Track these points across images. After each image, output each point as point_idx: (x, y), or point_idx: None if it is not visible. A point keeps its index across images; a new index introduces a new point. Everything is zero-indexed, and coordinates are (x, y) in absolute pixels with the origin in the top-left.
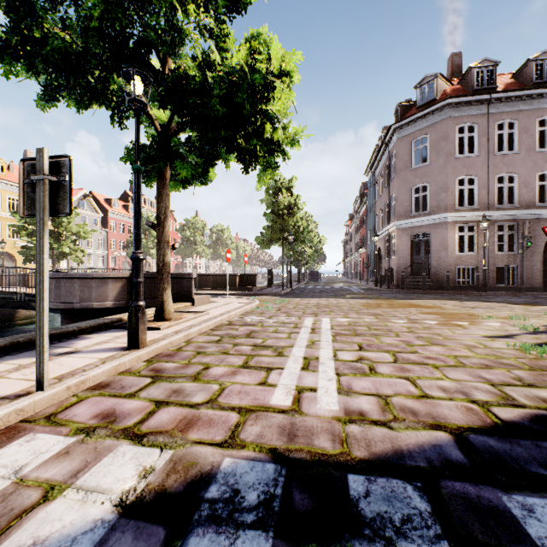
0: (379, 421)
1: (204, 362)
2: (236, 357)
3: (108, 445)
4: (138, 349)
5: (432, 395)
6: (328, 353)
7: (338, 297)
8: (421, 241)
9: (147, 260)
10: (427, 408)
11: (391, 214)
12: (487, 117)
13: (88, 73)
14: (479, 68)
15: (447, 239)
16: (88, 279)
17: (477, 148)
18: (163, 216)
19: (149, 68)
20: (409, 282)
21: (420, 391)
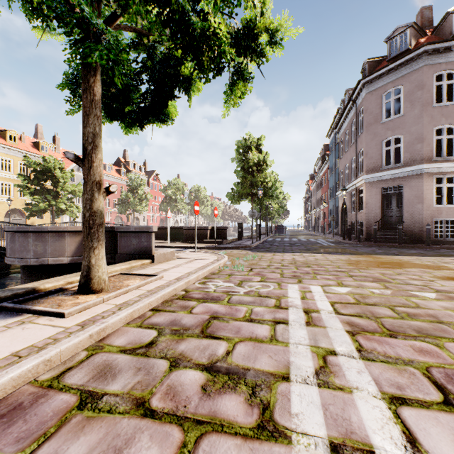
0: None
1: None
2: (155, 437)
3: None
4: None
5: None
6: (384, 420)
7: (311, 251)
8: (393, 194)
9: (136, 215)
10: None
11: (358, 169)
12: None
13: None
14: None
15: (423, 191)
16: (43, 232)
17: None
18: (90, 146)
19: None
20: (380, 235)
21: None
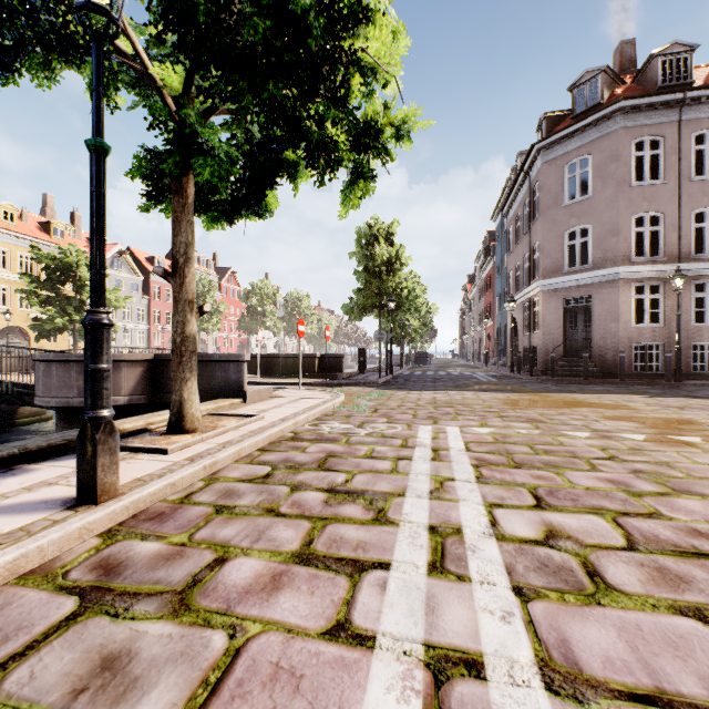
0: None
1: (221, 541)
2: (290, 525)
3: None
4: (94, 504)
5: None
6: (478, 515)
7: (461, 388)
8: (579, 308)
9: (202, 337)
10: None
11: (532, 271)
12: (679, 126)
13: None
14: (667, 56)
15: (618, 305)
16: None
17: (663, 171)
18: (182, 258)
19: None
20: (561, 367)
21: None
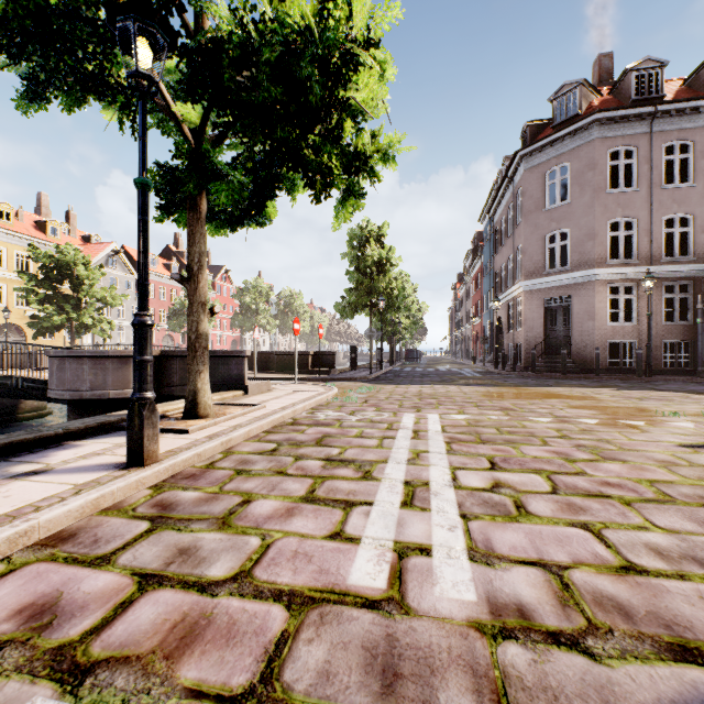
0: (563, 635)
1: (244, 490)
2: (296, 481)
3: (5, 700)
4: (142, 466)
5: (642, 565)
6: (443, 474)
7: (446, 383)
8: (559, 307)
9: None
10: (646, 598)
11: (516, 272)
12: (651, 137)
13: (75, 45)
14: (640, 71)
15: (595, 305)
16: (102, 358)
17: (636, 180)
18: (197, 266)
19: (159, 24)
20: (542, 363)
21: (616, 555)
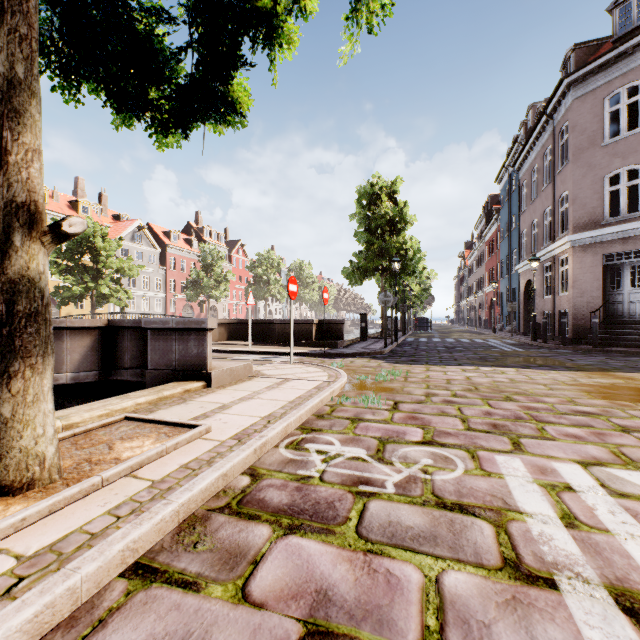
0: None
1: None
2: None
3: None
4: None
5: None
6: None
7: (491, 362)
8: (624, 265)
9: (213, 304)
10: None
11: (557, 226)
12: None
13: None
14: None
15: None
16: None
17: None
18: None
19: None
20: (600, 334)
21: None
